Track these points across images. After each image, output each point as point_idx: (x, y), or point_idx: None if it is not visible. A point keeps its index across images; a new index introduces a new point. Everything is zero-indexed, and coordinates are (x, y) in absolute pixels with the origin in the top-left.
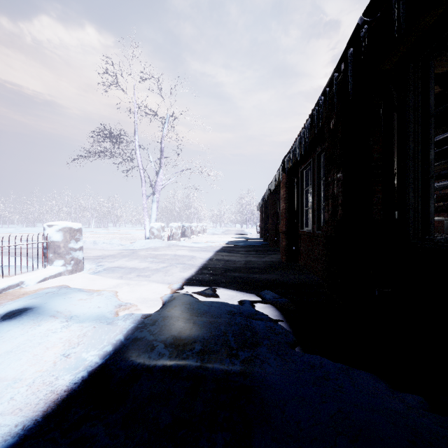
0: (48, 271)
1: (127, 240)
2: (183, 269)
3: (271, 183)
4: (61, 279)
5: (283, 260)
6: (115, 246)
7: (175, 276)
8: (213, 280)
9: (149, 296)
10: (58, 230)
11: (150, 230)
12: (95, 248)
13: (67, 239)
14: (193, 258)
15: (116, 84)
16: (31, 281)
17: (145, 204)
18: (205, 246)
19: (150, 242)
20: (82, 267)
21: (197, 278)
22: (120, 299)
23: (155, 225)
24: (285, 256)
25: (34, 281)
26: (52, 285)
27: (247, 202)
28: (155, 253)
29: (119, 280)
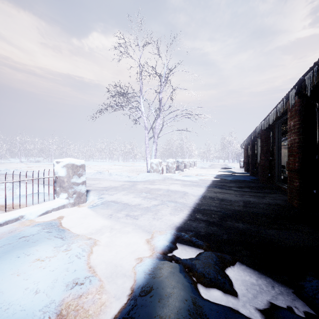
0: (52, 204)
1: (137, 171)
2: (174, 209)
3: (267, 117)
4: (62, 212)
5: (294, 204)
6: (123, 178)
7: (164, 221)
8: (210, 234)
9: (125, 259)
10: (63, 166)
11: (150, 165)
12: (109, 178)
13: (70, 174)
14: (185, 195)
15: (126, 53)
16: (31, 214)
17: (148, 144)
18: (196, 180)
19: (149, 175)
20: (85, 200)
21: (189, 227)
22: (87, 263)
23: (154, 161)
24: (298, 200)
25: (35, 214)
26: (50, 219)
27: (229, 142)
28: (150, 187)
29: (107, 220)
